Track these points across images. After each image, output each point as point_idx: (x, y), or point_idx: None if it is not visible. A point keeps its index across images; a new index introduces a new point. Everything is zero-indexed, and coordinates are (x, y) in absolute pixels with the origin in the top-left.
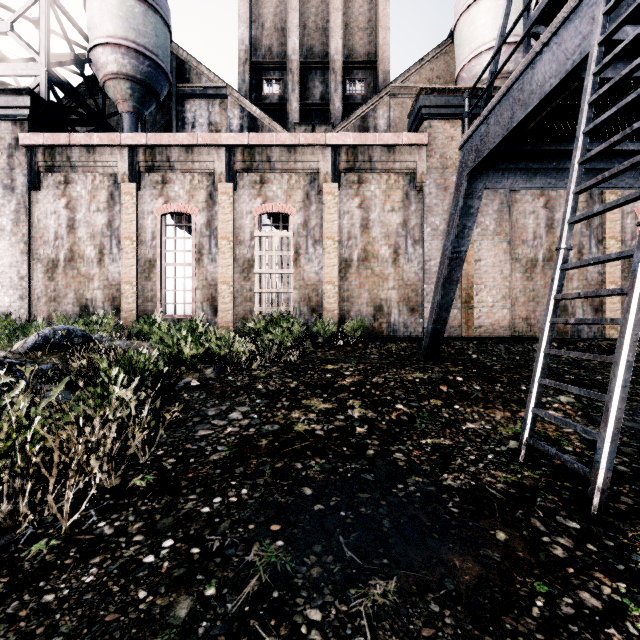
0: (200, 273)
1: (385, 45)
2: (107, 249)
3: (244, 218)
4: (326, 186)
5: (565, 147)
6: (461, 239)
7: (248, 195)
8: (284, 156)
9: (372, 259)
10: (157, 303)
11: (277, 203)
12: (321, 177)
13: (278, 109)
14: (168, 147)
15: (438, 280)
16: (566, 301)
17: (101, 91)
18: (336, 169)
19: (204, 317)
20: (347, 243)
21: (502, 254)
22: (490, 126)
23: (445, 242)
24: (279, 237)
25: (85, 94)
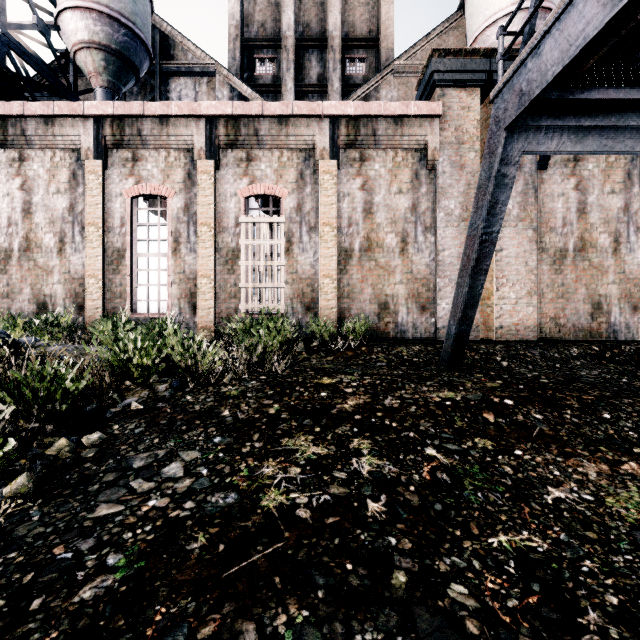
0: (177, 265)
1: (388, 20)
2: (69, 237)
3: (228, 201)
4: (323, 164)
5: (630, 95)
6: (492, 217)
7: (232, 174)
8: (274, 129)
9: (376, 249)
10: (127, 300)
11: (266, 184)
12: (317, 153)
13: (272, 90)
14: (139, 118)
15: (463, 268)
16: (600, 297)
17: (72, 64)
18: (334, 144)
19: (181, 316)
20: (347, 230)
21: (527, 243)
22: (543, 55)
23: (472, 220)
24: (268, 223)
25: (59, 72)
